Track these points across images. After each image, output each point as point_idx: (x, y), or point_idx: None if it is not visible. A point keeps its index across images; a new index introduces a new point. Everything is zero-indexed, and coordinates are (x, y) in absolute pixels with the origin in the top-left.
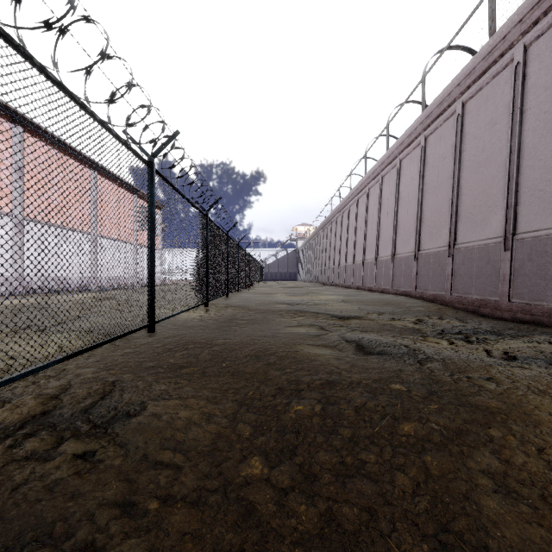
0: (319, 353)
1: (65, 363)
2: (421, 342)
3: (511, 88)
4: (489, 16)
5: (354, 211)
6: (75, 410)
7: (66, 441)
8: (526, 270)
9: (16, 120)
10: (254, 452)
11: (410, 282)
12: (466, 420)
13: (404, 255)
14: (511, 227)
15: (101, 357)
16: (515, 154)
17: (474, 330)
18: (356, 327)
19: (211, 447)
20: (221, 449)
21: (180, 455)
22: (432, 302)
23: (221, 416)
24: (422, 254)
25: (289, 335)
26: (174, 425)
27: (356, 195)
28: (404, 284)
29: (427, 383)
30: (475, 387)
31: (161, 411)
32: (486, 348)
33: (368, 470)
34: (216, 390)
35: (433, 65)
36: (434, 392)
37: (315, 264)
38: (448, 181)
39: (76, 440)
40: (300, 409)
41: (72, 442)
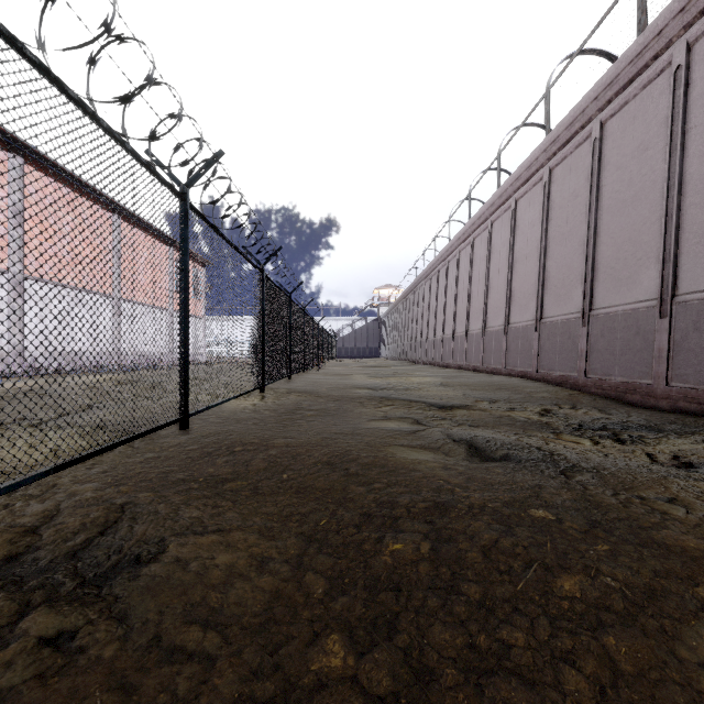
0: (418, 458)
1: (58, 475)
2: (555, 442)
3: (668, 100)
4: (638, 6)
5: (455, 268)
6: (57, 553)
7: (34, 610)
8: (691, 343)
9: (14, 147)
10: (330, 625)
11: (530, 360)
12: (657, 571)
13: (521, 325)
14: (670, 286)
15: (110, 466)
16: (675, 189)
17: (624, 425)
18: (463, 420)
19: (264, 616)
20: (279, 621)
21: (214, 635)
22: (560, 386)
23: (279, 560)
24: (545, 323)
25: (374, 432)
26: (207, 579)
27: (457, 247)
28: (521, 362)
29: (583, 507)
30: (656, 514)
31: (189, 555)
32: (646, 450)
33: (516, 661)
34: (272, 516)
35: (560, 75)
36: (596, 521)
37: (402, 336)
38: (582, 226)
39: (49, 609)
40: (398, 549)
41: (42, 615)
